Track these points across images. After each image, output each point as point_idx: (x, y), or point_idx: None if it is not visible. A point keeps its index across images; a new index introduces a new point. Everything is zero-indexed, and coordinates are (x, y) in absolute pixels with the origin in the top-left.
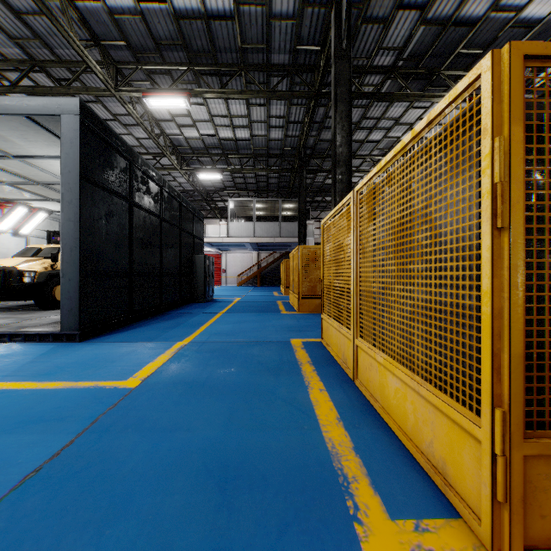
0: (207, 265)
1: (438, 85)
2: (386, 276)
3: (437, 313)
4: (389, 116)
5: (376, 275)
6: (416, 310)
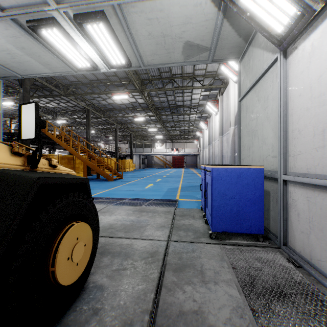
0: None
1: None
2: None
3: None
4: None
5: None
6: None
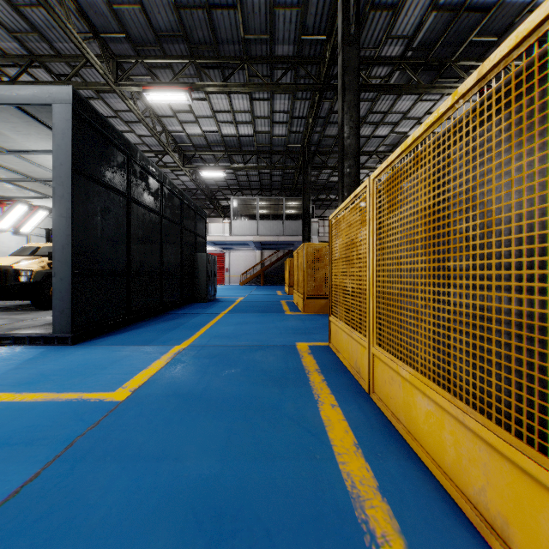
0: (209, 264)
1: (448, 77)
2: (410, 276)
3: (493, 324)
4: (396, 110)
5: (399, 275)
6: (458, 318)
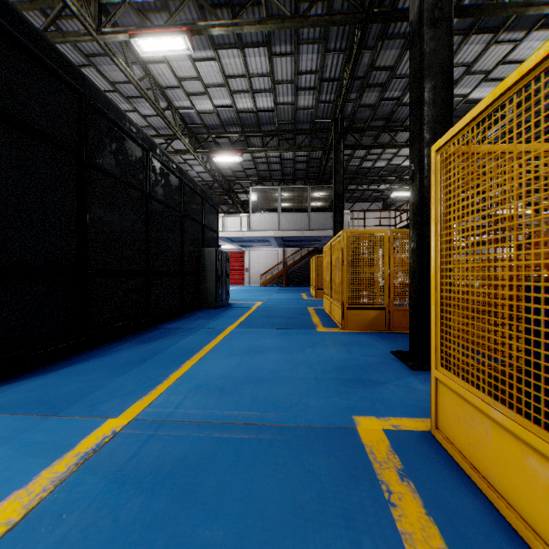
0: (219, 262)
1: None
2: None
3: None
4: (459, 61)
5: None
6: None
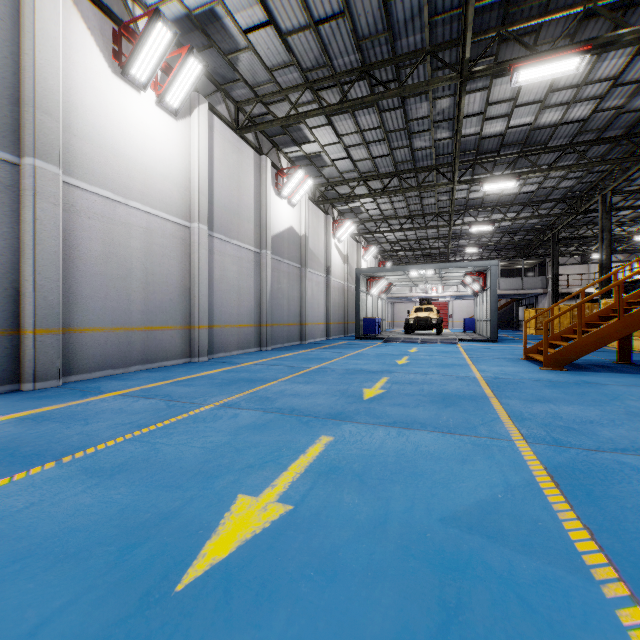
0: None
1: None
2: None
3: None
4: (635, 204)
5: None
6: None
